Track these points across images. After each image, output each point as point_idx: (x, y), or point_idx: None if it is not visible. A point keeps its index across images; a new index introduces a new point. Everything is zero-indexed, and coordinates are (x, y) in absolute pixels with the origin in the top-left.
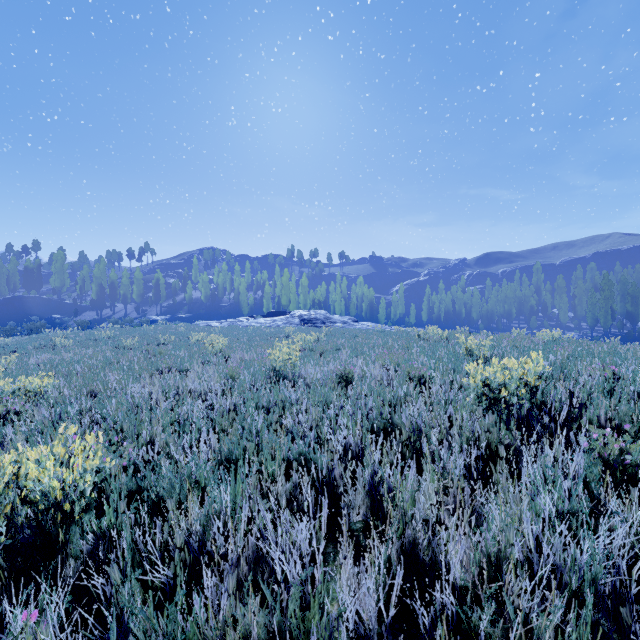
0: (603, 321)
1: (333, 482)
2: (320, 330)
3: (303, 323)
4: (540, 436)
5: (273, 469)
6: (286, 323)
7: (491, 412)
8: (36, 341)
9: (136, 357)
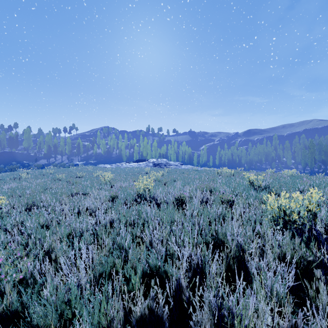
0: (310, 164)
1: (181, 294)
2: (163, 169)
3: (154, 166)
4: (327, 250)
5: (134, 283)
6: (145, 165)
7: (286, 230)
8: (12, 175)
9: (62, 185)
